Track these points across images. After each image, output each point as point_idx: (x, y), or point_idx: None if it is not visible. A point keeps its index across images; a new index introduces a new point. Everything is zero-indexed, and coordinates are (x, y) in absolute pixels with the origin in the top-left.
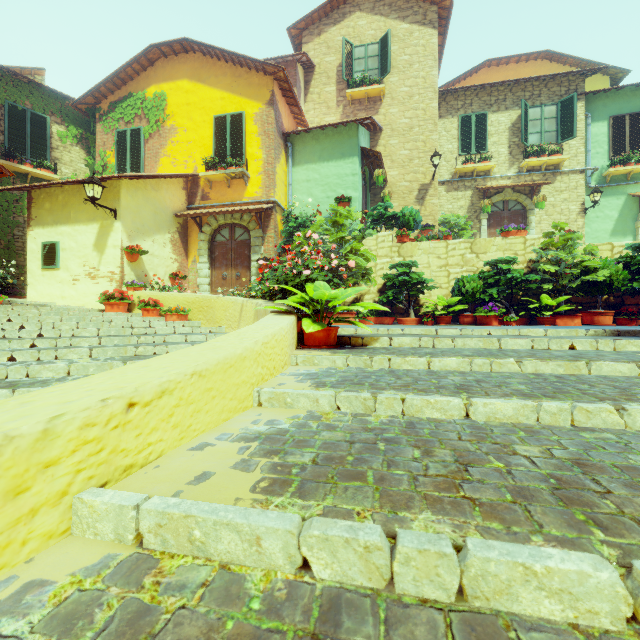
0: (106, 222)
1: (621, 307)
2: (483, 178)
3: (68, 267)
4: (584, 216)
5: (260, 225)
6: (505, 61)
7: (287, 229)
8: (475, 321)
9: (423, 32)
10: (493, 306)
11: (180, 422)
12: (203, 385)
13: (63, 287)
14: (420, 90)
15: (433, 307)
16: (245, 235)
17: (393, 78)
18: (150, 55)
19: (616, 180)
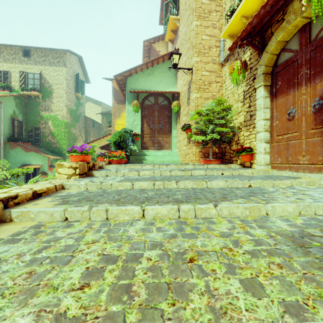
0: None
1: None
2: None
3: None
4: None
5: None
6: None
7: None
8: None
9: None
10: None
11: None
12: None
13: None
14: None
15: None
16: None
17: None
18: None
19: None
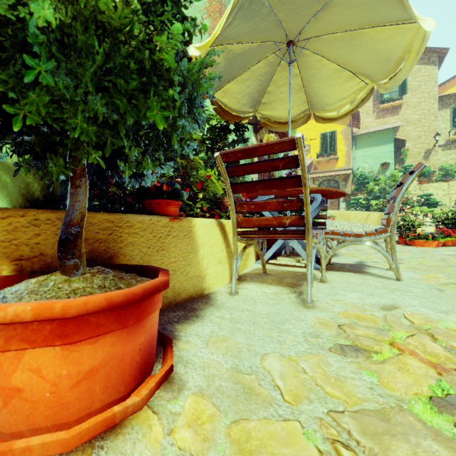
0: None
1: None
2: None
3: None
4: None
5: (344, 179)
6: None
7: (360, 181)
8: None
9: (427, 68)
10: None
11: None
12: None
13: None
14: (425, 99)
15: (441, 214)
16: (335, 184)
17: (408, 95)
18: None
19: None
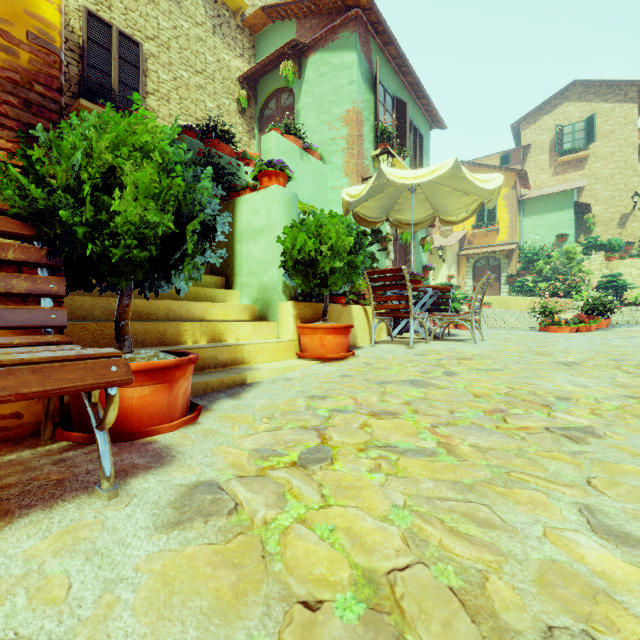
0: (438, 264)
1: None
2: None
3: None
4: None
5: (507, 256)
6: None
7: (527, 258)
8: None
9: (624, 107)
10: None
11: None
12: None
13: None
14: (621, 148)
15: (634, 299)
16: (495, 262)
17: (597, 143)
18: None
19: None
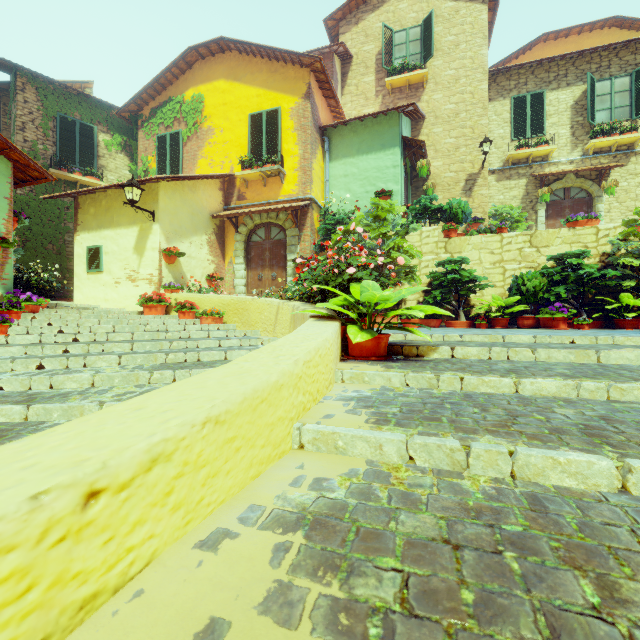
0: (145, 225)
1: None
2: (540, 164)
3: (110, 270)
4: None
5: (296, 223)
6: (564, 33)
7: (324, 227)
8: (537, 324)
9: (471, 8)
10: (561, 307)
11: (184, 499)
12: (221, 435)
13: (106, 290)
14: (467, 72)
15: (486, 308)
16: (281, 234)
17: (437, 62)
18: (188, 58)
19: None
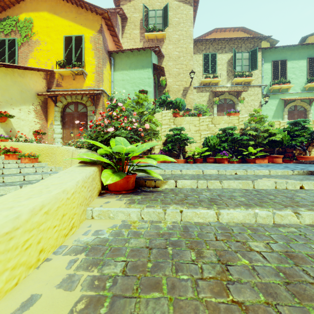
0: None
1: (285, 153)
2: (215, 86)
3: None
4: (261, 108)
5: (93, 103)
6: (224, 30)
7: (110, 106)
8: (215, 161)
9: (185, 7)
10: (225, 153)
11: None
12: None
13: None
14: (184, 37)
15: (192, 153)
16: (84, 109)
17: (170, 29)
18: None
19: (274, 91)
